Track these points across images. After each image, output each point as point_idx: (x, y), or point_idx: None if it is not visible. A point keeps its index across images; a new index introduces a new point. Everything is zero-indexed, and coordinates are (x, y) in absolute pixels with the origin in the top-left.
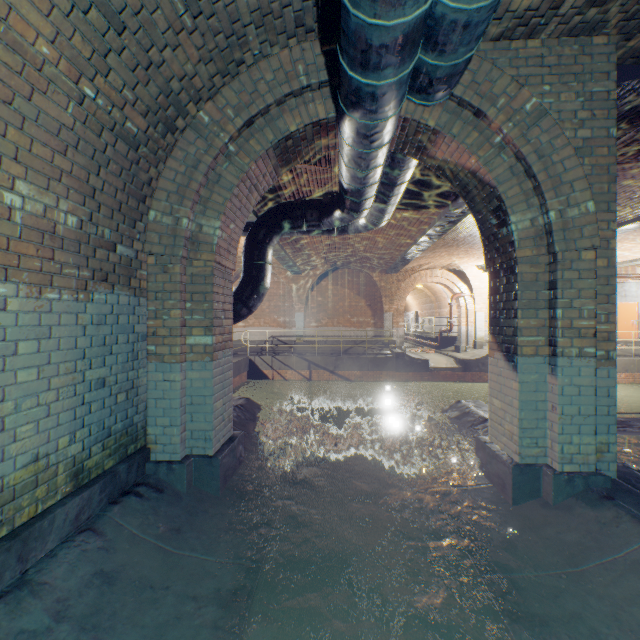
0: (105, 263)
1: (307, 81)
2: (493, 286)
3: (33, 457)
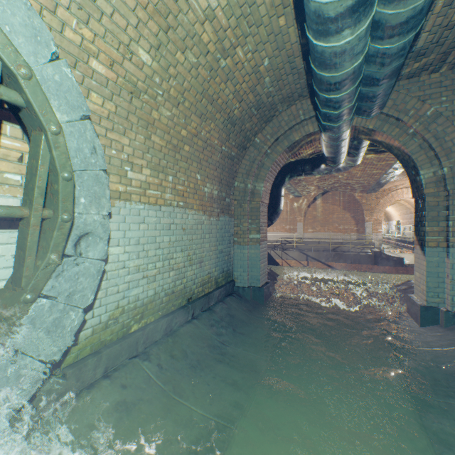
0: (223, 206)
1: (303, 118)
2: (415, 208)
3: (208, 272)
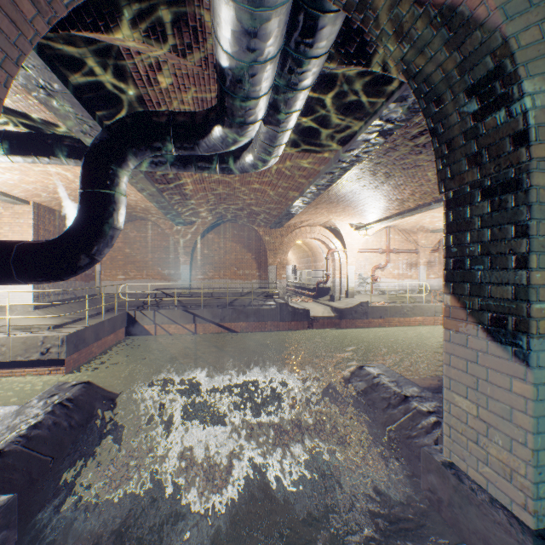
0: None
1: None
2: (456, 219)
3: None
